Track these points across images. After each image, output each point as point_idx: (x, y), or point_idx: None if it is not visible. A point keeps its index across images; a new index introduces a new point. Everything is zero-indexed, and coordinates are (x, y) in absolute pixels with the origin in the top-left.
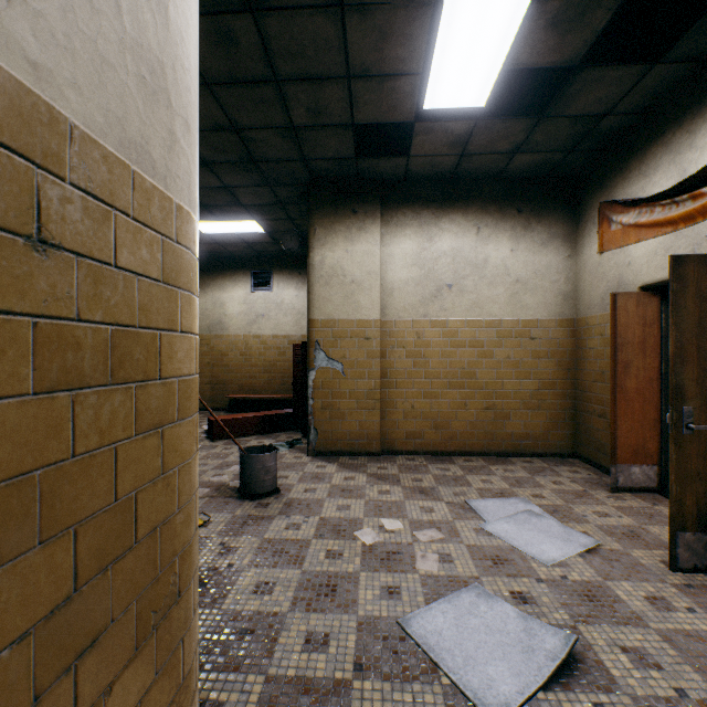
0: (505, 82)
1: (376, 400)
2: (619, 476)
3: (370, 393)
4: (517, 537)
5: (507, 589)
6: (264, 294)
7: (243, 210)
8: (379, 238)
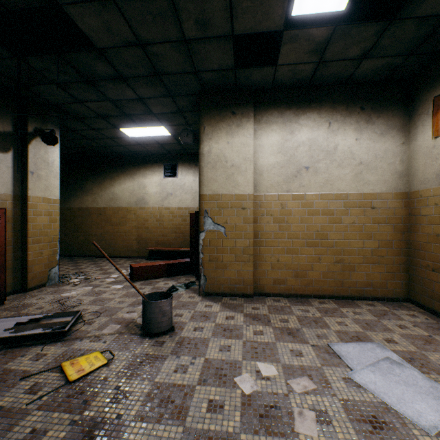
0: None
1: (250, 255)
2: None
3: (246, 250)
4: (387, 391)
5: None
6: (172, 179)
7: (154, 118)
8: (252, 132)
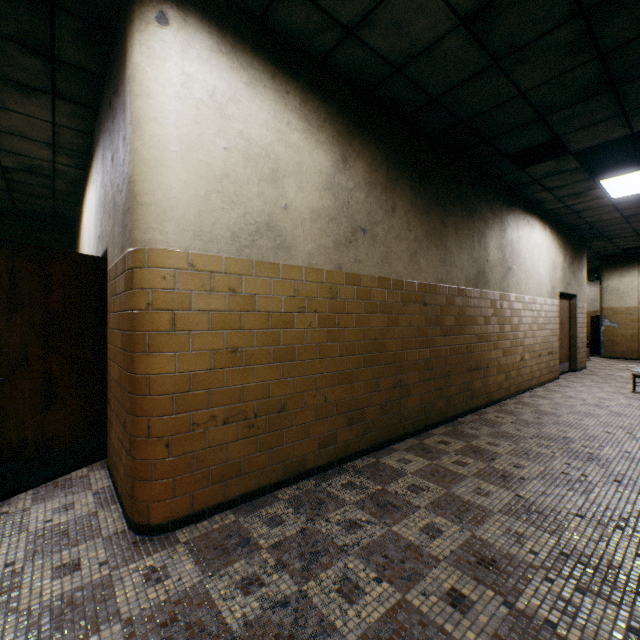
0: None
1: (634, 338)
2: None
3: (631, 336)
4: None
5: None
6: None
7: None
8: (636, 275)
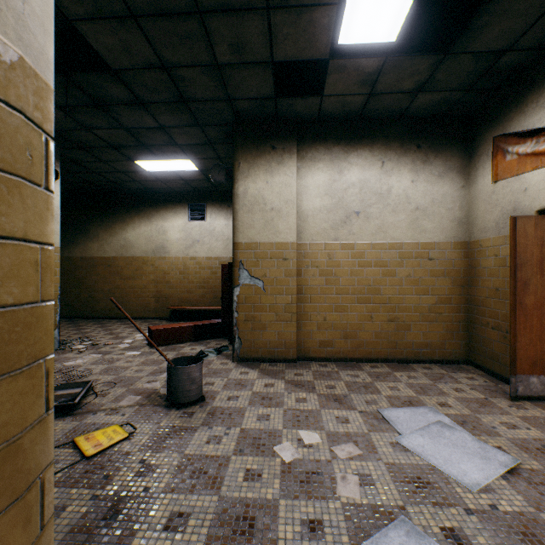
0: (413, 21)
1: (292, 313)
2: (518, 386)
3: (287, 307)
4: (435, 454)
5: (437, 524)
6: (199, 223)
7: (178, 149)
8: (295, 170)
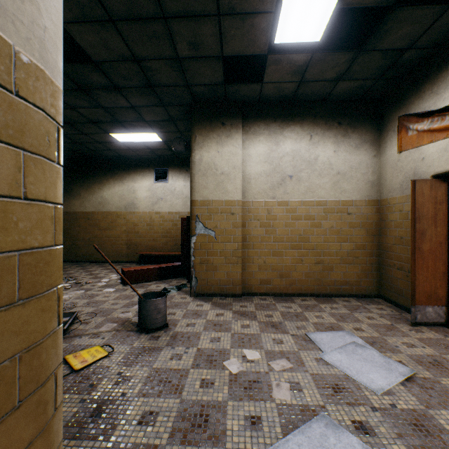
0: (334, 25)
1: (238, 257)
2: (417, 314)
3: (234, 252)
4: (349, 366)
5: (349, 418)
6: (163, 184)
7: (146, 125)
8: (241, 142)
